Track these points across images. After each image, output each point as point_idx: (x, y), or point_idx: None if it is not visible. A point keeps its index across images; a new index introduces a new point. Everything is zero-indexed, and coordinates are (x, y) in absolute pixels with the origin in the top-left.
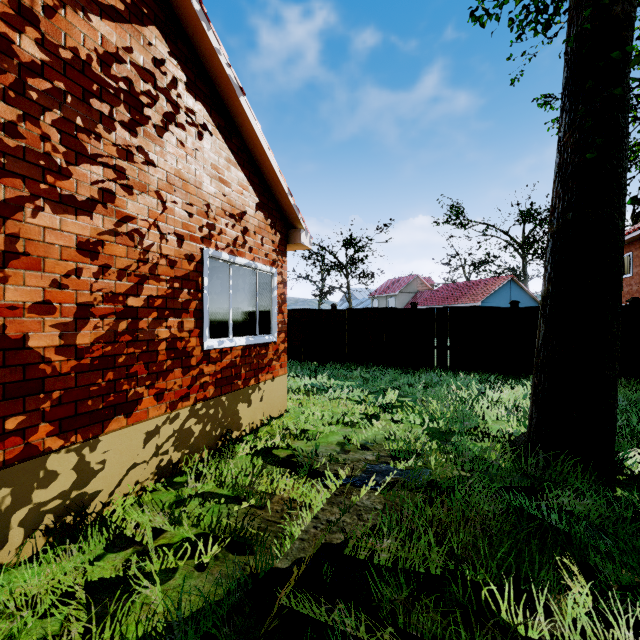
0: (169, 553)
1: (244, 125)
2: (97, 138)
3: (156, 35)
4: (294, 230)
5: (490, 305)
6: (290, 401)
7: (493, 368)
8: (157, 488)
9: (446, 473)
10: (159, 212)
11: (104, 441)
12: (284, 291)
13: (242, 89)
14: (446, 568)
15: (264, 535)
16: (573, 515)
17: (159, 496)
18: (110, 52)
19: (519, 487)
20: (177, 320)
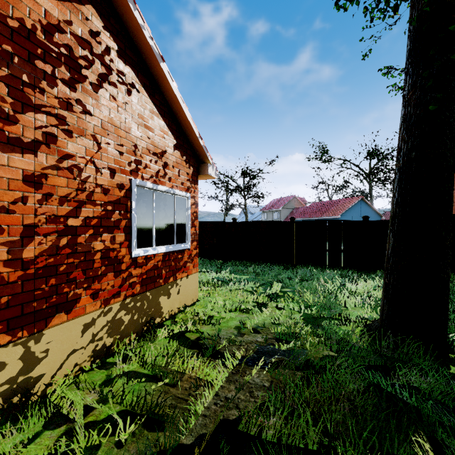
0: (93, 433)
1: (164, 85)
2: (41, 92)
3: (92, 12)
4: (203, 164)
5: (346, 217)
6: (201, 292)
7: (350, 265)
8: (93, 368)
9: (318, 353)
10: (95, 151)
11: (47, 334)
12: (196, 210)
13: (162, 57)
14: (321, 443)
15: (173, 413)
16: (419, 391)
17: (93, 375)
18: (52, 23)
19: (375, 365)
20: (110, 235)
